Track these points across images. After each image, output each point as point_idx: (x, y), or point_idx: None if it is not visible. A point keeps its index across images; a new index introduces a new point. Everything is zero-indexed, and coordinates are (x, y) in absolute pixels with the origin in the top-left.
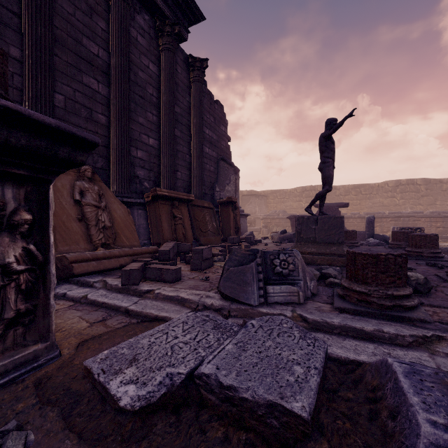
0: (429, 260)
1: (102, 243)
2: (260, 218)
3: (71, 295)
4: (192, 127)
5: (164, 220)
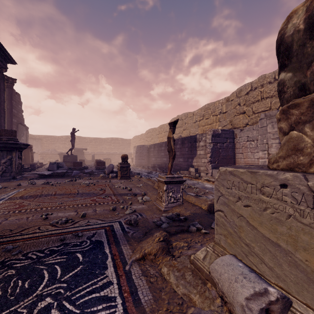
0: None
1: None
2: (37, 153)
3: None
4: (6, 109)
5: None
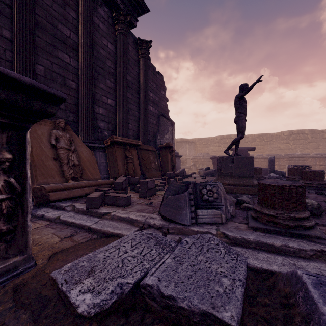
0: (317, 189)
1: (72, 177)
2: (189, 159)
3: (47, 216)
4: (140, 91)
5: (119, 160)
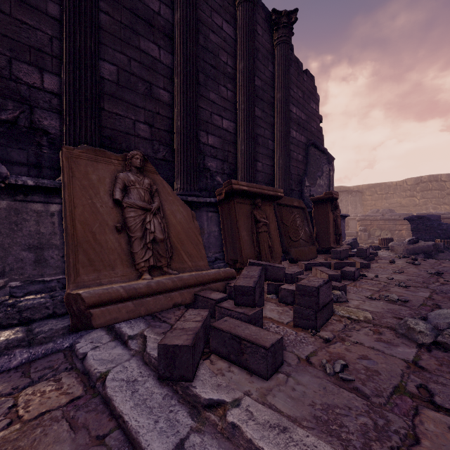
0: None
1: (150, 265)
2: (353, 219)
3: (88, 362)
4: (275, 103)
5: (243, 227)
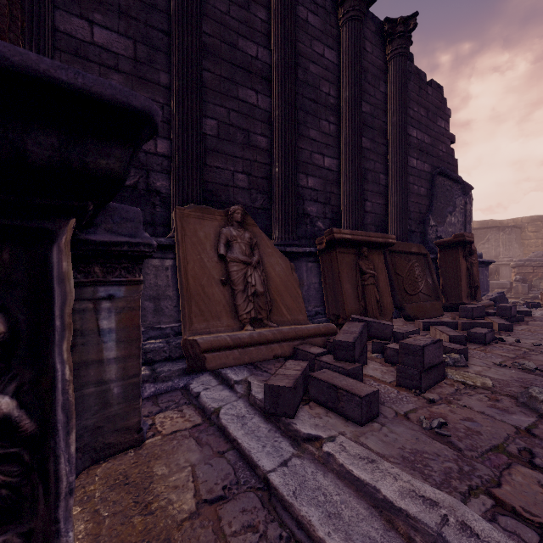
0: None
1: (251, 317)
2: (506, 265)
3: (203, 399)
4: (388, 130)
5: (346, 279)
